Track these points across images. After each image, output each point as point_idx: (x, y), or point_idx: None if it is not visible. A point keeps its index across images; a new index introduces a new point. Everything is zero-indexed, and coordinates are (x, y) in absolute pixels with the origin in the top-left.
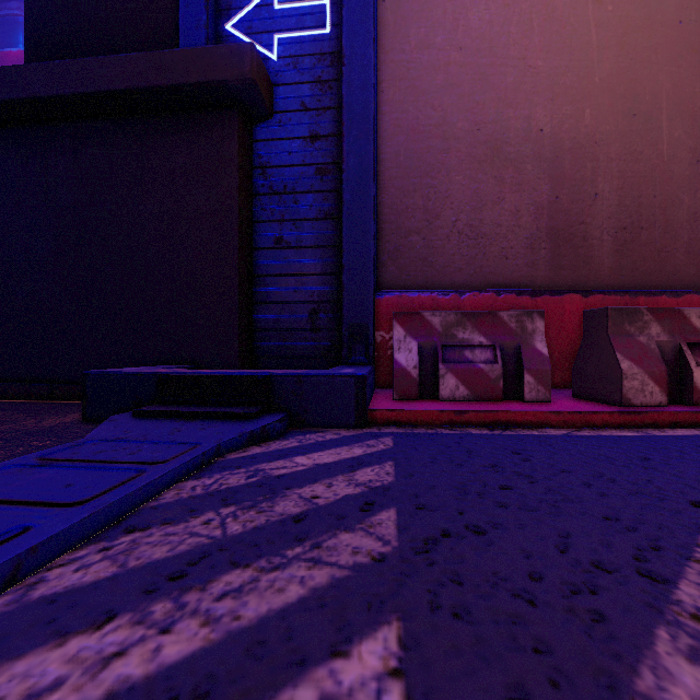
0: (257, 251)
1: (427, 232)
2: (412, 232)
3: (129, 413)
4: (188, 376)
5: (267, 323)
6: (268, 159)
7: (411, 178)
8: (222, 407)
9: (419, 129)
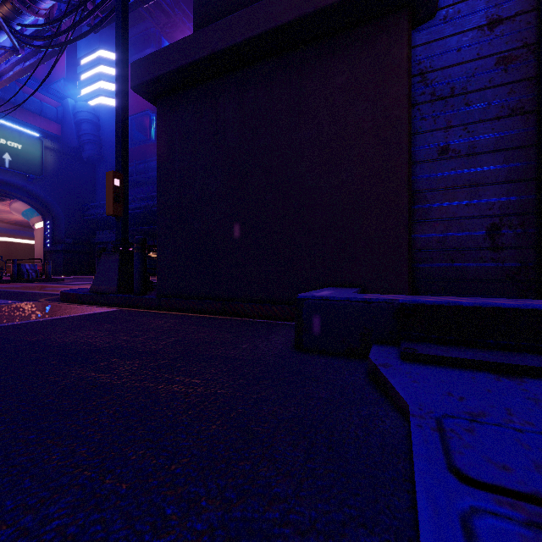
0: (415, 165)
1: None
2: None
3: (382, 353)
4: (446, 307)
5: (428, 242)
6: (429, 63)
7: None
8: (527, 356)
9: None
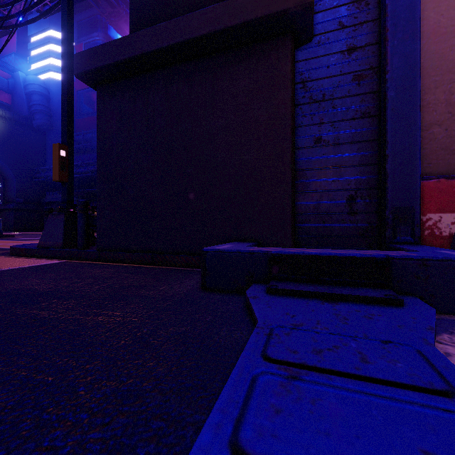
0: (298, 150)
1: (449, 123)
2: (433, 124)
3: (256, 289)
4: (301, 256)
5: (307, 208)
6: (308, 74)
7: (432, 77)
8: (346, 288)
9: (440, 31)
